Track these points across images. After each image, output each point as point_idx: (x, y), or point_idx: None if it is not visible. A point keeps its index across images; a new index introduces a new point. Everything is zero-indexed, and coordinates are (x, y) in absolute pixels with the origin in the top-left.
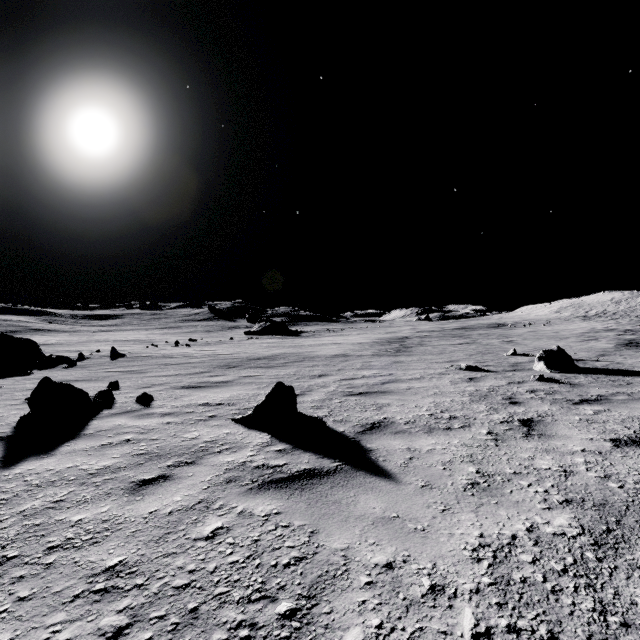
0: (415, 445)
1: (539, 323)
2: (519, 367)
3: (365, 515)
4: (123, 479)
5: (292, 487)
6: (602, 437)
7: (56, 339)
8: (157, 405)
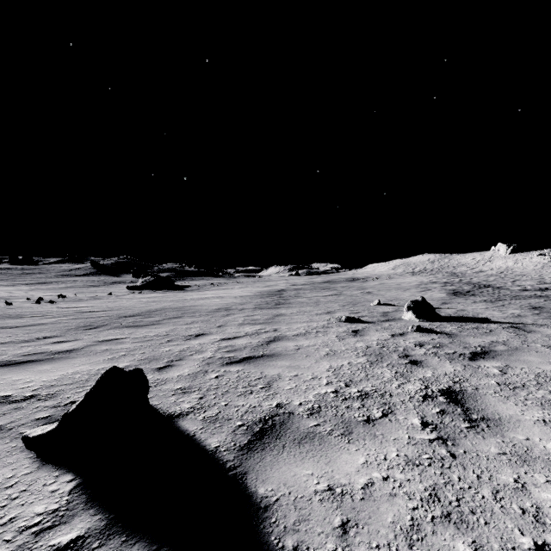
0: (338, 475)
1: (383, 277)
2: (390, 317)
3: None
4: None
5: None
6: None
7: None
8: None
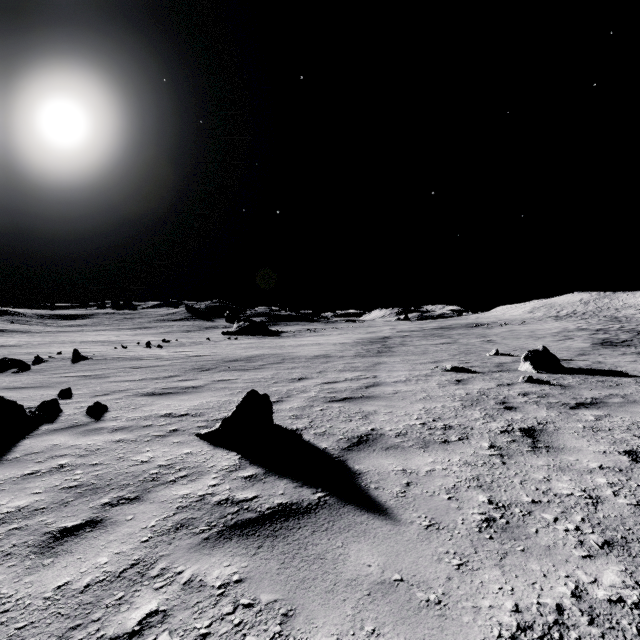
0: (411, 465)
1: (514, 323)
2: (504, 368)
3: (358, 579)
4: (36, 528)
5: (261, 534)
6: (615, 449)
7: (15, 340)
8: (110, 417)
